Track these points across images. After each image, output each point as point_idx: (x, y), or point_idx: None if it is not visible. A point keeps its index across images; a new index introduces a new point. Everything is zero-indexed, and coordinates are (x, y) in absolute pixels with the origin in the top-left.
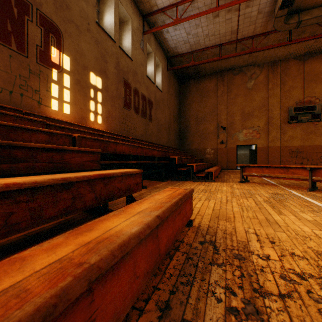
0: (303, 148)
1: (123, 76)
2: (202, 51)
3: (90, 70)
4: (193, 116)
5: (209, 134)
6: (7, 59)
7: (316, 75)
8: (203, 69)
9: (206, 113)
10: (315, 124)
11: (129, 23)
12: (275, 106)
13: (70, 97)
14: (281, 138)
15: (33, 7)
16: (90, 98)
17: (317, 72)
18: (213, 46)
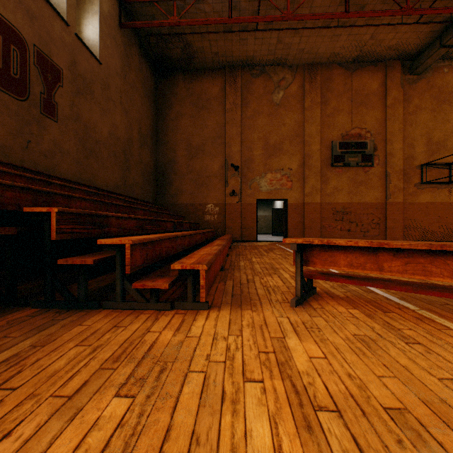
0: (351, 206)
1: None
2: None
3: None
4: (183, 143)
5: (211, 178)
6: None
7: (367, 96)
8: (200, 54)
9: (205, 139)
10: (366, 170)
11: None
12: (314, 137)
13: None
14: (322, 190)
15: None
16: None
17: (368, 92)
18: None
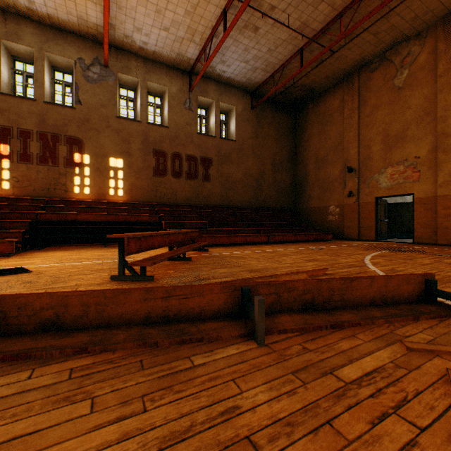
0: None
1: (154, 147)
2: (282, 68)
3: (110, 156)
4: (312, 158)
5: (332, 183)
6: (47, 172)
7: None
8: (315, 84)
9: (328, 149)
10: None
11: (167, 92)
12: None
13: (90, 182)
14: None
15: (62, 136)
16: (110, 178)
17: None
18: (292, 55)
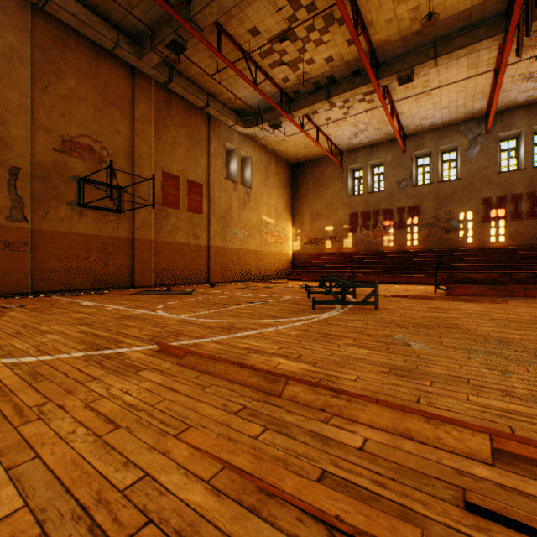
0: None
1: None
2: None
3: None
4: None
5: None
6: (534, 224)
7: None
8: None
9: None
10: None
11: None
12: None
13: None
14: None
15: None
16: None
17: None
18: None
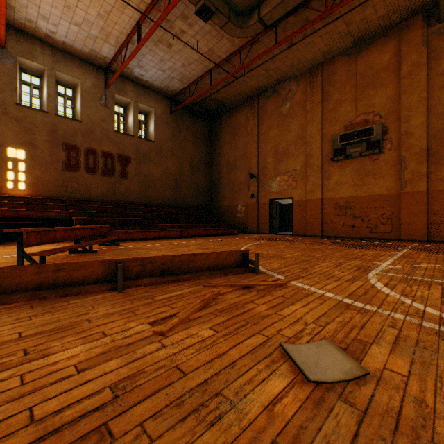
0: (355, 200)
1: (64, 141)
2: (196, 82)
3: (8, 146)
4: (225, 163)
5: (240, 185)
6: None
7: (375, 74)
8: (226, 100)
9: (237, 157)
10: (374, 158)
11: (80, 85)
12: (315, 136)
13: None
14: (324, 186)
15: None
16: (8, 170)
17: (377, 69)
18: (204, 73)
